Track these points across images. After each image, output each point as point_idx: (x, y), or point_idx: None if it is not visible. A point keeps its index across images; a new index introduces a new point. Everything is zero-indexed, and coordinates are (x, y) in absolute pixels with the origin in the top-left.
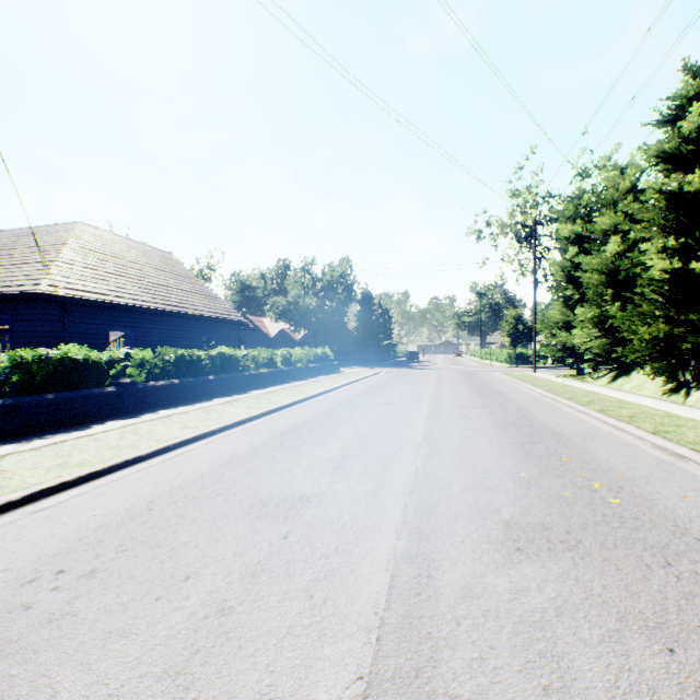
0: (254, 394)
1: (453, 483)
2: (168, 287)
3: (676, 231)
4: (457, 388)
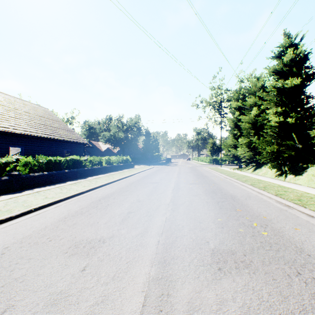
0: (89, 179)
1: (184, 226)
2: (46, 125)
3: (281, 105)
4: (188, 175)
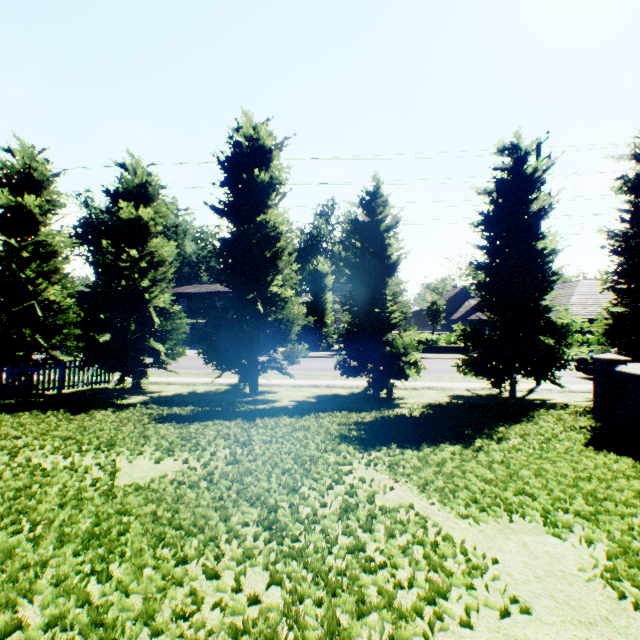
0: None
1: None
2: None
3: None
4: None
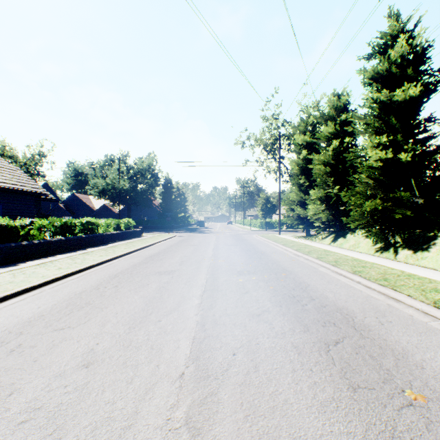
0: (22, 266)
1: None
2: None
3: (385, 132)
4: (231, 250)
